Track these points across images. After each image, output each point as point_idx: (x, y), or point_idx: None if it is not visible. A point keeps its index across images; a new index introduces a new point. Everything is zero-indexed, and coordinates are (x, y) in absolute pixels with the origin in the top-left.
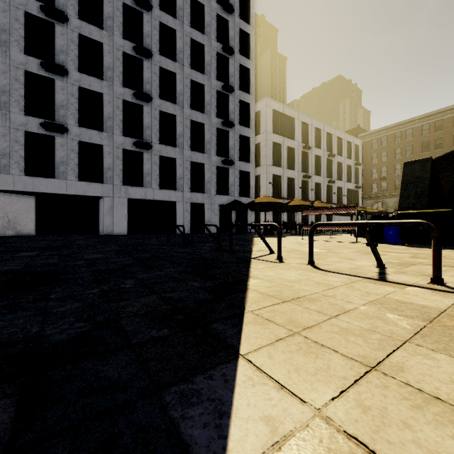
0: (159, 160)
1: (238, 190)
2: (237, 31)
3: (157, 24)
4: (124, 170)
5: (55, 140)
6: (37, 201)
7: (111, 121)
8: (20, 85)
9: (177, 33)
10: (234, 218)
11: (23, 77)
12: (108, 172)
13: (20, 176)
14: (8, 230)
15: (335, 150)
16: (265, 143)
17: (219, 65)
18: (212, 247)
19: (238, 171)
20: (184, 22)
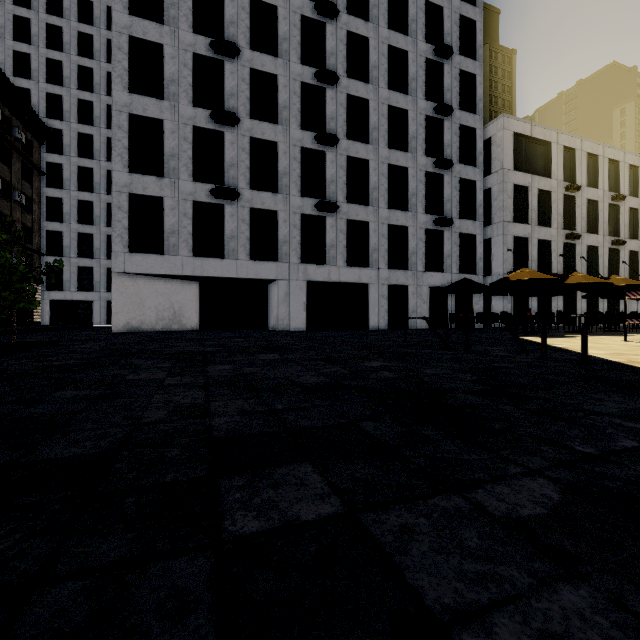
0: (346, 226)
1: (458, 263)
2: (456, 20)
3: (344, 35)
4: (302, 243)
5: (225, 210)
6: (201, 288)
7: (287, 178)
8: (188, 145)
9: (370, 42)
10: (451, 306)
11: (192, 135)
12: (283, 247)
13: (189, 258)
14: (173, 323)
15: (624, 187)
16: (501, 188)
17: (428, 77)
18: (511, 352)
19: (458, 234)
20: (380, 24)
